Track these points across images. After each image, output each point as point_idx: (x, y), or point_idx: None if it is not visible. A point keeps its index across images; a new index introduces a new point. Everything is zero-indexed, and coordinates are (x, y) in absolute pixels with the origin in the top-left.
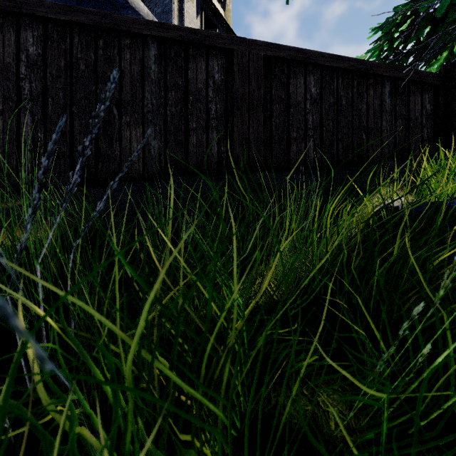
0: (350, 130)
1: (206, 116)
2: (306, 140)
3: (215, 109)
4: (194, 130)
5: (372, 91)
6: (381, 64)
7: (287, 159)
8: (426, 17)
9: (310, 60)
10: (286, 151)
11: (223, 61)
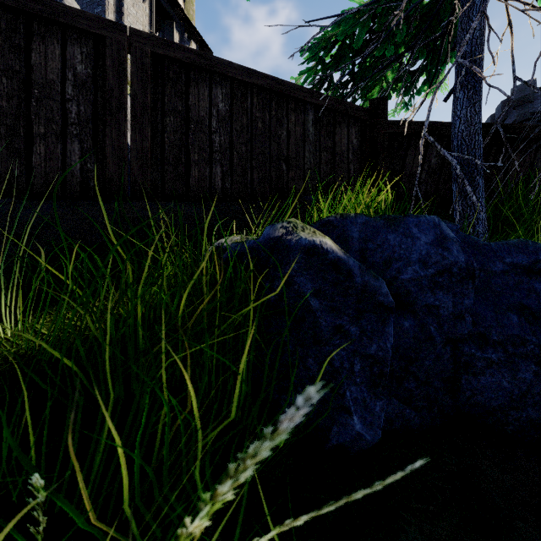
0: (267, 158)
1: (64, 119)
2: (212, 165)
3: (77, 111)
4: (41, 136)
5: (293, 117)
6: (303, 88)
7: (186, 187)
8: (353, 46)
9: (216, 68)
10: (184, 176)
11: (90, 49)
